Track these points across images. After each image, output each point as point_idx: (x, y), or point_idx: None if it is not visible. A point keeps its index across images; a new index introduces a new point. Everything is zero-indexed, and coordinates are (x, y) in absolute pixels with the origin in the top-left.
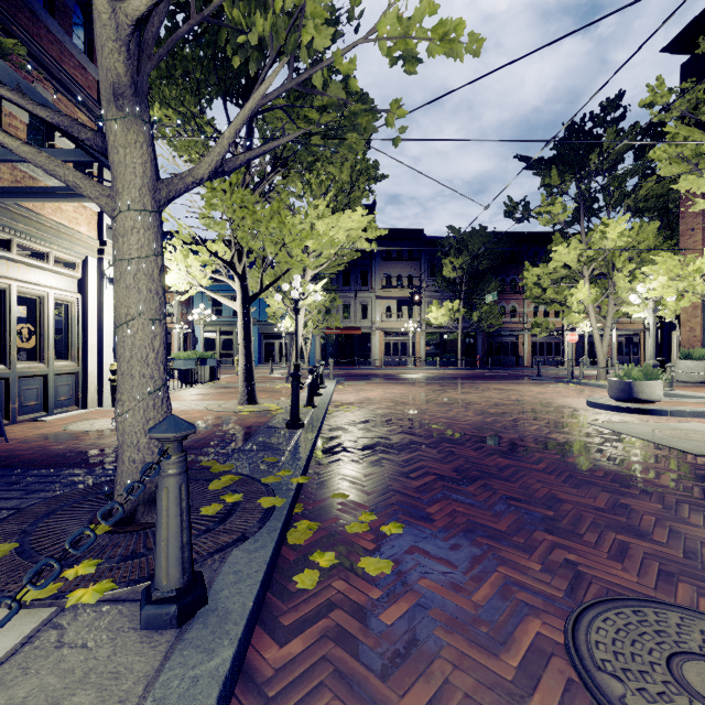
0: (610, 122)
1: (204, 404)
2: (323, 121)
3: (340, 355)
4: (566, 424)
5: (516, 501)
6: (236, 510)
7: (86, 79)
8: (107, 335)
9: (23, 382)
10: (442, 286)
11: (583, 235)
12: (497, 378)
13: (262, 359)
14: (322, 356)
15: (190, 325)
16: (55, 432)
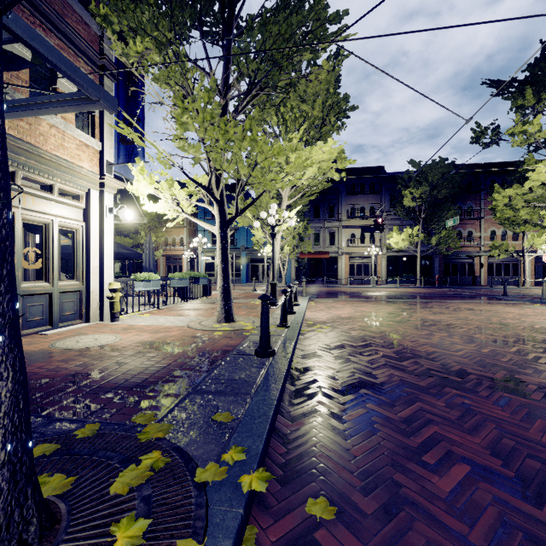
0: None
1: (187, 320)
2: None
3: (312, 275)
4: None
5: None
6: None
7: (88, 34)
8: (107, 258)
9: (28, 300)
10: (401, 215)
11: None
12: (461, 297)
13: (249, 278)
14: (296, 276)
15: (195, 252)
16: (41, 348)
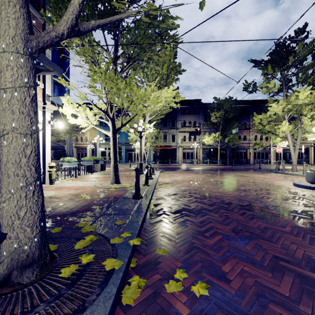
0: (300, 40)
1: (94, 183)
2: (151, 12)
3: (162, 158)
4: (288, 197)
5: (284, 262)
6: (86, 271)
7: (36, 22)
8: (47, 149)
9: None
10: (210, 126)
11: (284, 98)
12: (238, 170)
13: (126, 160)
14: (153, 159)
15: (94, 145)
16: None
